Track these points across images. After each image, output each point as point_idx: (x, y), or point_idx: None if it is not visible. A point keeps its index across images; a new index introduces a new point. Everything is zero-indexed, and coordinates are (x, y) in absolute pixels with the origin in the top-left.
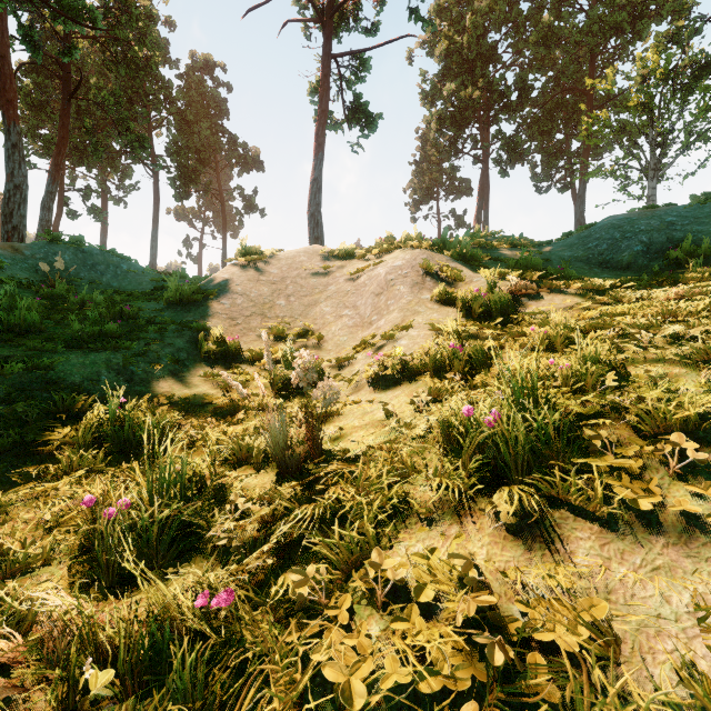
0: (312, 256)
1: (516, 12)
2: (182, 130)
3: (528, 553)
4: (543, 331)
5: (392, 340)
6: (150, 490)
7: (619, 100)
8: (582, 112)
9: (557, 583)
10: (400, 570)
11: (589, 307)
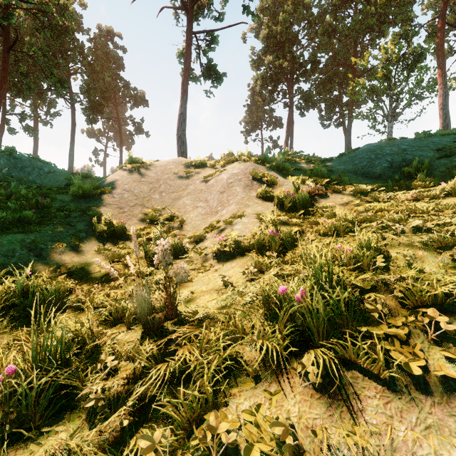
0: (178, 165)
1: (309, 14)
2: (92, 76)
3: (330, 411)
4: (331, 222)
5: (231, 225)
6: (34, 356)
7: (371, 72)
8: (349, 79)
9: (353, 441)
10: (230, 434)
11: (358, 203)
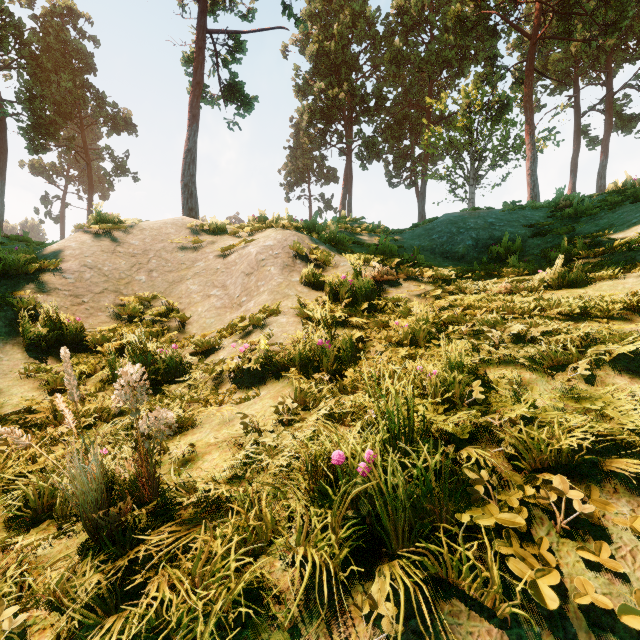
0: (181, 228)
1: (373, 32)
2: (37, 77)
3: None
4: (407, 326)
5: (261, 326)
6: None
7: (449, 120)
8: (423, 126)
9: None
10: None
11: (439, 295)
